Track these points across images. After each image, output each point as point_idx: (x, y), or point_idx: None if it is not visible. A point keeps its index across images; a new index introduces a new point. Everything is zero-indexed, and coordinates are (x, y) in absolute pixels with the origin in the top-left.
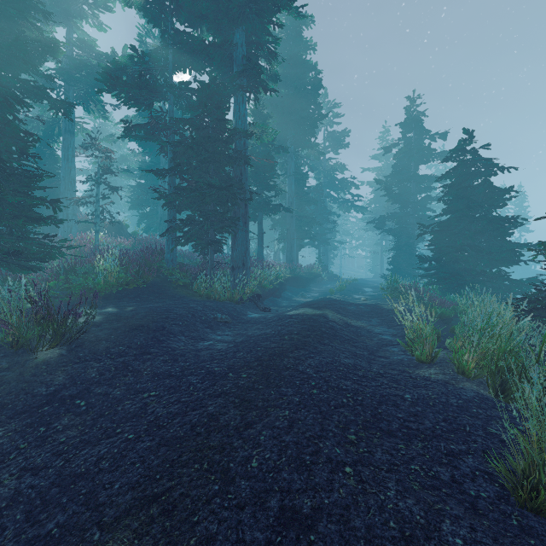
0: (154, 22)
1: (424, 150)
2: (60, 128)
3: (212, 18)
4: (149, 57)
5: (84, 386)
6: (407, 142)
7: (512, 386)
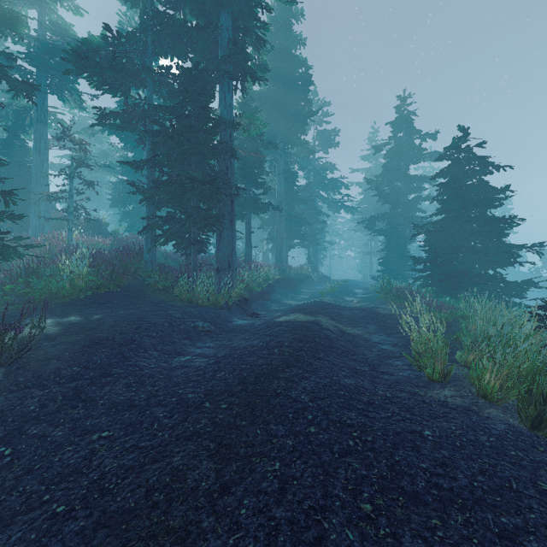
0: (131, 1)
1: (415, 150)
2: (31, 118)
3: None
4: (125, 38)
5: (17, 424)
6: (397, 141)
7: None
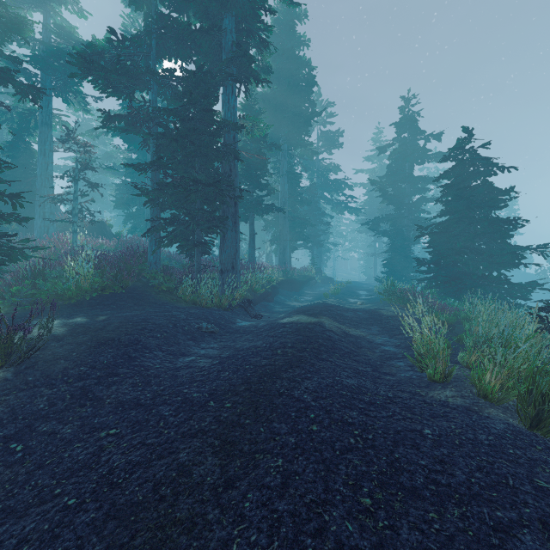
0: (136, 4)
1: (419, 151)
2: (36, 120)
3: (199, 1)
4: (130, 41)
5: (27, 421)
6: (402, 142)
7: (548, 416)
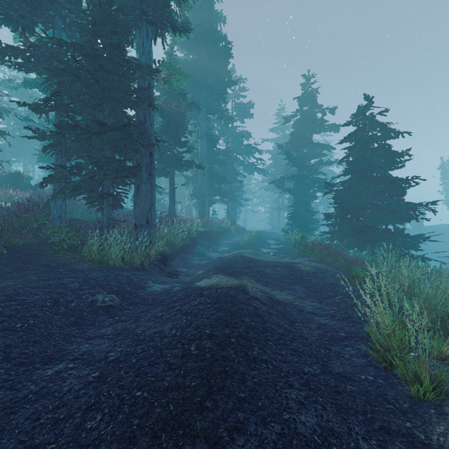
0: None
1: (318, 121)
2: None
3: None
4: None
5: None
6: (303, 114)
7: None
